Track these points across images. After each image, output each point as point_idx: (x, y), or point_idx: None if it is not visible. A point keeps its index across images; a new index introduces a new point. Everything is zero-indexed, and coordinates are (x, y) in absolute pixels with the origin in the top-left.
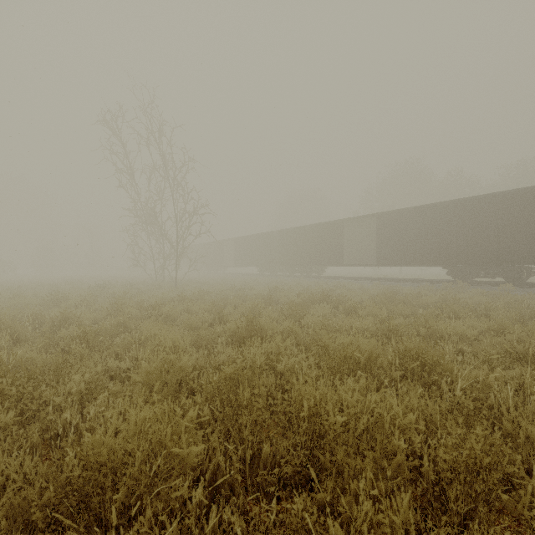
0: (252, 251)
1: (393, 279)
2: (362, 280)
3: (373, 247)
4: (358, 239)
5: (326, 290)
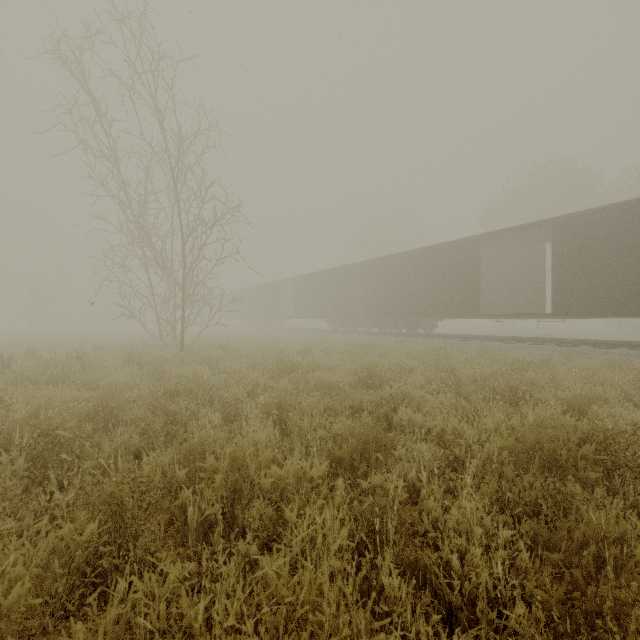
0: (321, 295)
1: (586, 342)
2: (516, 342)
3: (527, 285)
4: (497, 272)
5: (515, 381)
